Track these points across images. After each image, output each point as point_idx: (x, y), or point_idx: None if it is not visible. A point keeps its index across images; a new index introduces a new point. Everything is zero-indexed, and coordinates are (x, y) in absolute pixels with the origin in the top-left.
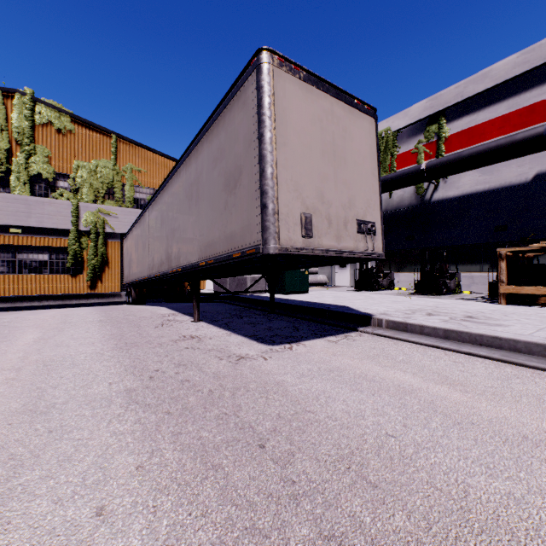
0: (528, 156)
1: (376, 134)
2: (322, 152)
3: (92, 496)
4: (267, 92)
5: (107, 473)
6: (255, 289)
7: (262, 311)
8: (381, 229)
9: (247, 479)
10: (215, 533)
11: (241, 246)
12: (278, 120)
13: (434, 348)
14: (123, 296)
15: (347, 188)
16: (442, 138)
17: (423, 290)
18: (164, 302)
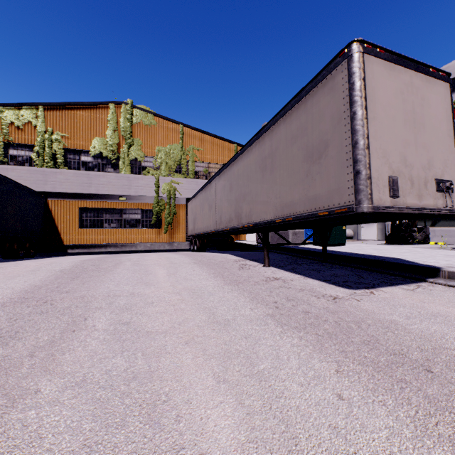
0: None
1: (451, 97)
2: (404, 121)
3: (322, 385)
4: (359, 76)
5: (318, 372)
6: (295, 241)
7: (313, 260)
8: None
9: (442, 395)
10: (454, 430)
11: (328, 206)
12: (368, 99)
13: None
14: (187, 245)
15: (426, 150)
16: None
17: None
18: (214, 250)
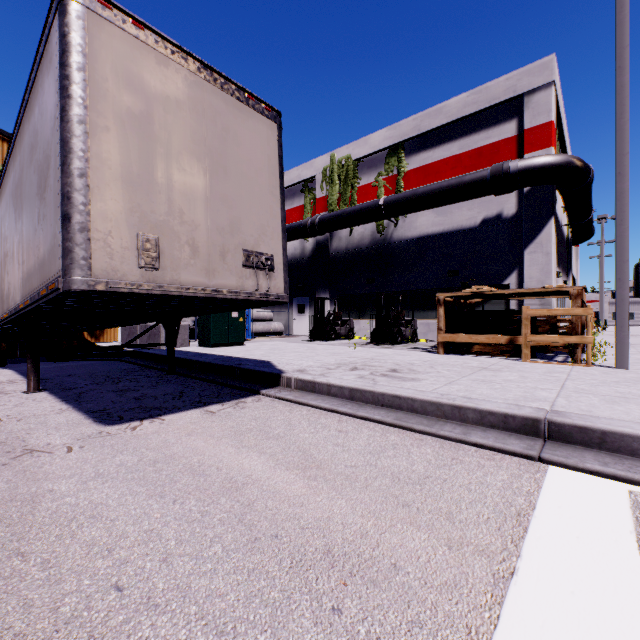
0: (477, 200)
1: (279, 143)
2: (185, 152)
3: None
4: (73, 45)
5: None
6: None
7: (161, 371)
8: (284, 265)
9: None
10: None
11: (49, 278)
12: (95, 91)
13: (333, 413)
14: None
15: (228, 206)
16: (401, 173)
17: (379, 339)
18: None
